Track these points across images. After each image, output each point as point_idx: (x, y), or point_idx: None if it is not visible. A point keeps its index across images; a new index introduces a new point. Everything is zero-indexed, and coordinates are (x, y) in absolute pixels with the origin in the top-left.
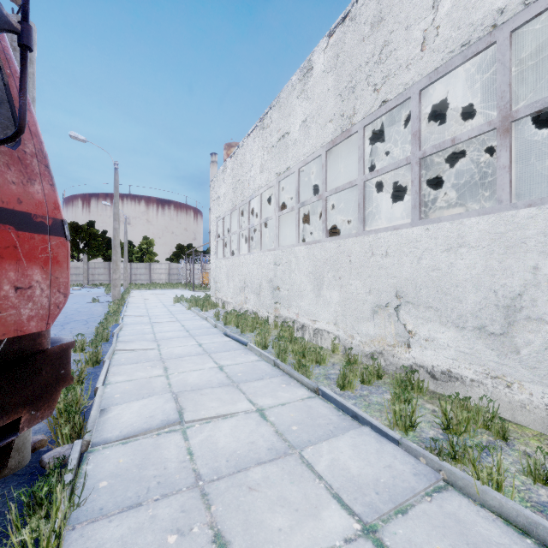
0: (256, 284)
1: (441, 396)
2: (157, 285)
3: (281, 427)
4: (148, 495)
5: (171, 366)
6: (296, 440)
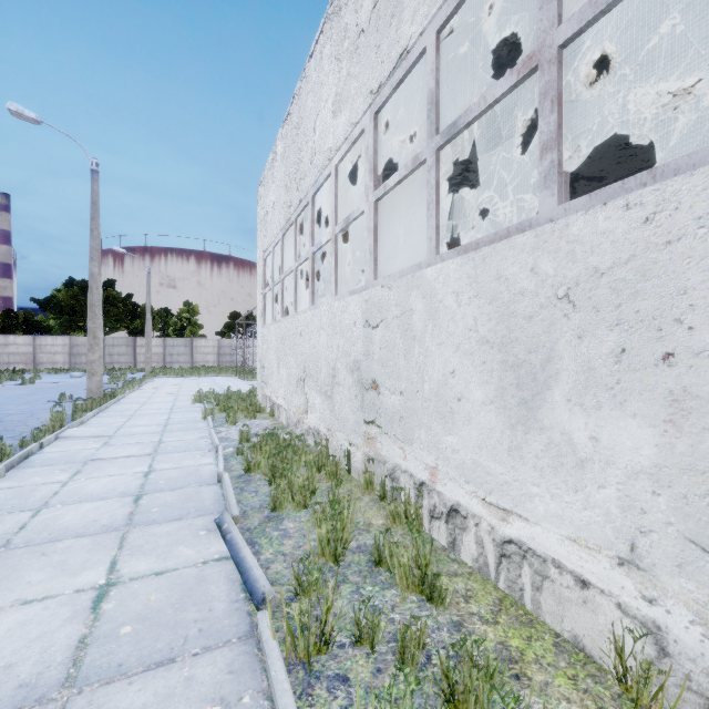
0: (325, 374)
1: None
2: (197, 370)
3: None
4: None
5: None
6: None
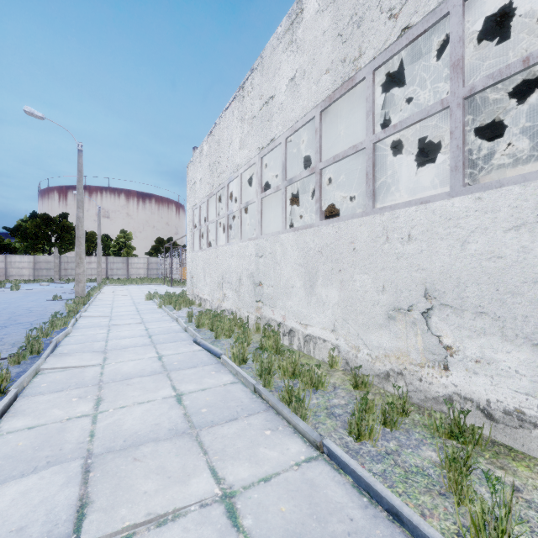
0: (235, 279)
1: (508, 451)
2: (134, 280)
3: None
4: None
5: (108, 396)
6: None
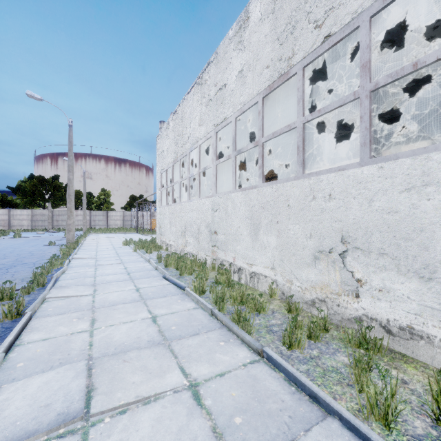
0: (195, 229)
1: (401, 356)
2: (113, 230)
3: (220, 420)
4: None
5: (100, 318)
6: None
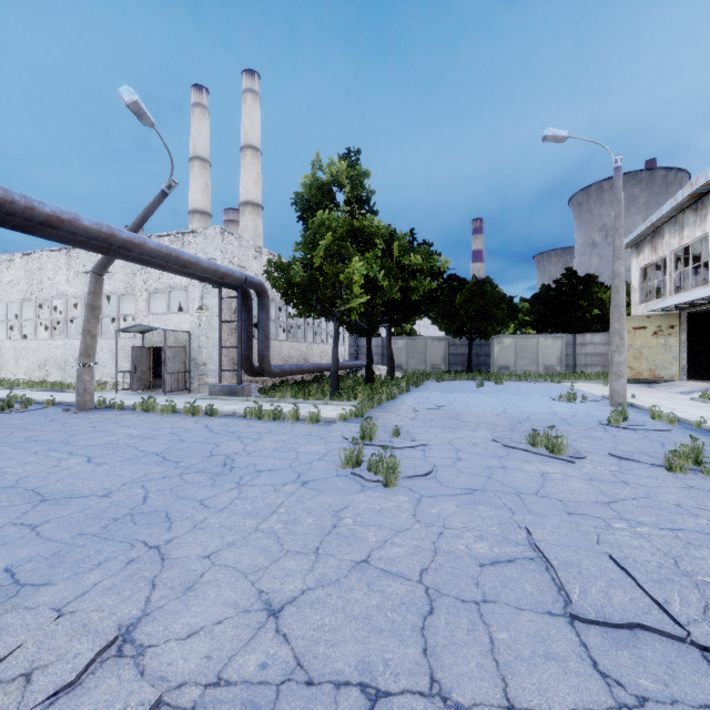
0: None
1: None
2: None
3: None
4: None
5: None
6: None
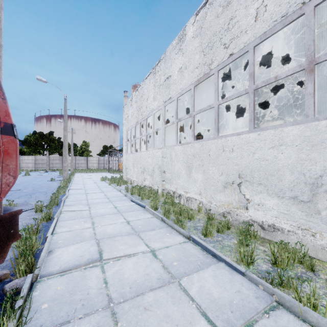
0: (151, 169)
1: (268, 241)
2: (91, 170)
3: (166, 263)
4: (75, 314)
5: (96, 221)
6: (176, 272)
